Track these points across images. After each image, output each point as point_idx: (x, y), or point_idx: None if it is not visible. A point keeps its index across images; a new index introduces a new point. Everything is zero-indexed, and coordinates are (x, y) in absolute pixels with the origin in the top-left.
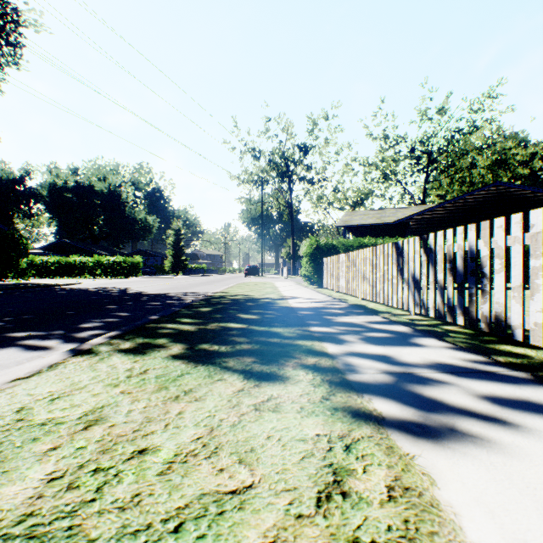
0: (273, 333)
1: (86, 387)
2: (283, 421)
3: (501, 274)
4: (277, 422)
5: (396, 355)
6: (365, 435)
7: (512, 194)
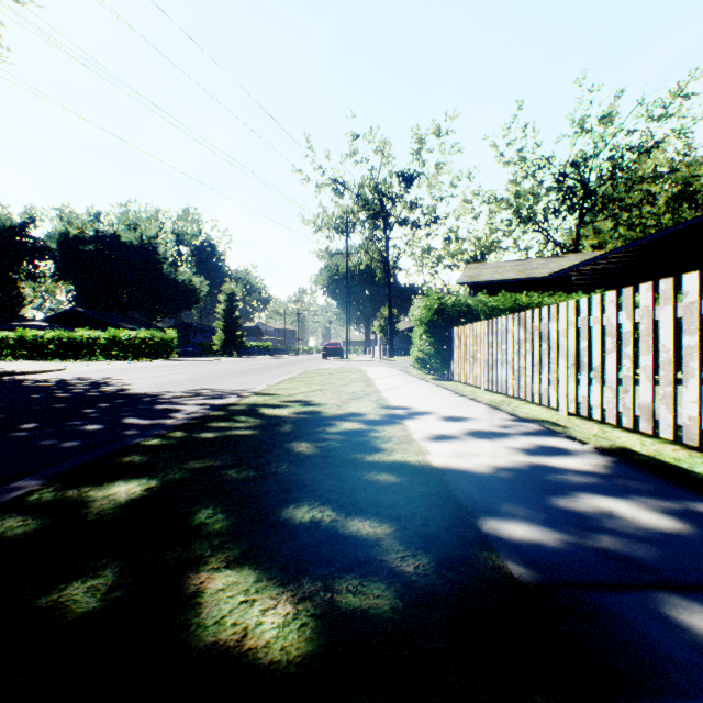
0: None
1: None
2: None
3: None
4: None
5: None
6: None
7: None
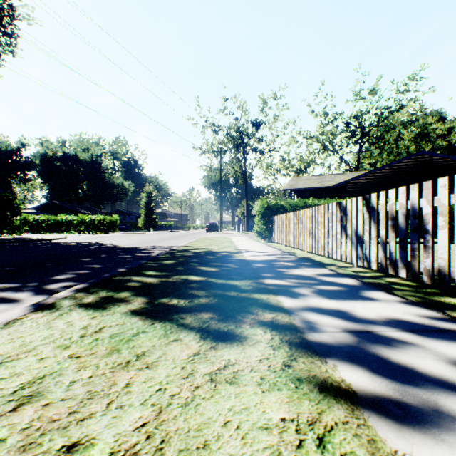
0: (230, 285)
1: (35, 349)
2: (242, 398)
3: (445, 230)
4: (235, 400)
5: (351, 311)
6: (338, 421)
7: (435, 162)
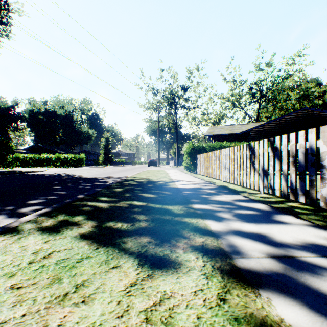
0: (165, 210)
1: None
2: None
3: None
4: None
5: (270, 234)
6: None
7: (315, 115)
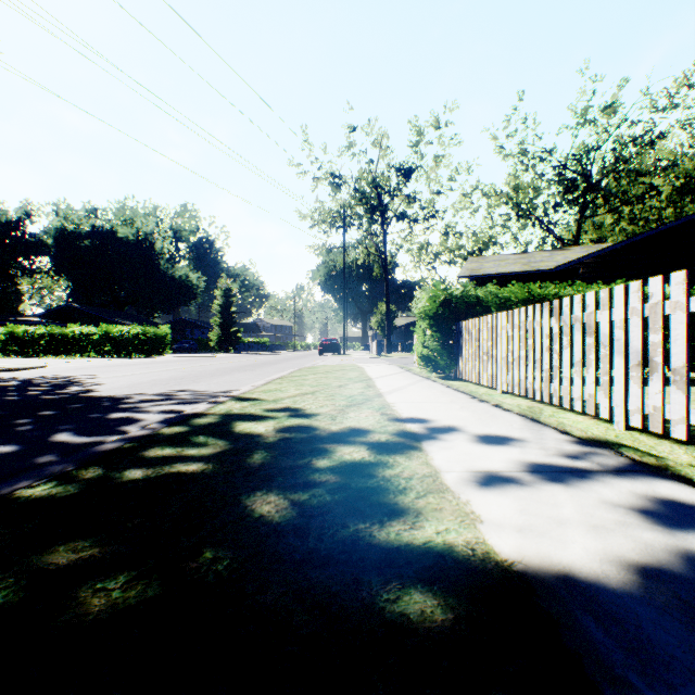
0: None
1: None
2: None
3: None
4: None
5: None
6: None
7: None
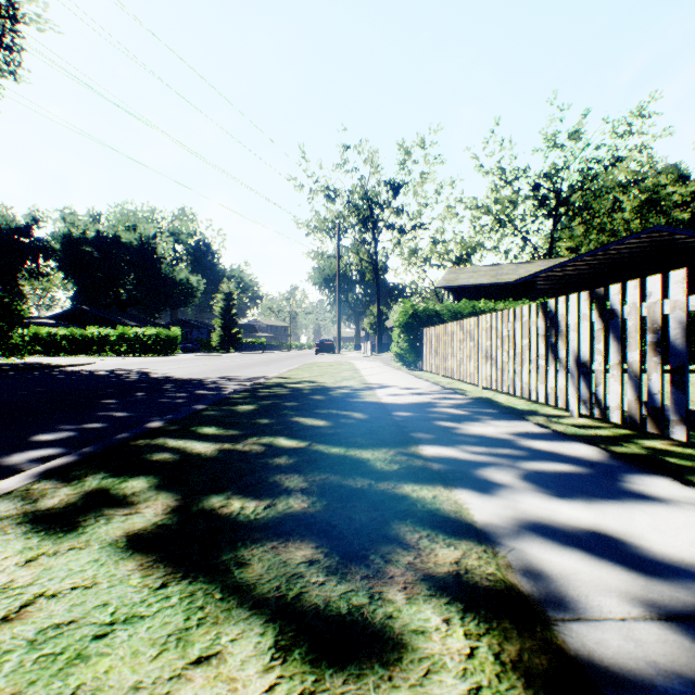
0: (354, 462)
1: None
2: None
3: None
4: None
5: (633, 537)
6: None
7: (677, 243)
